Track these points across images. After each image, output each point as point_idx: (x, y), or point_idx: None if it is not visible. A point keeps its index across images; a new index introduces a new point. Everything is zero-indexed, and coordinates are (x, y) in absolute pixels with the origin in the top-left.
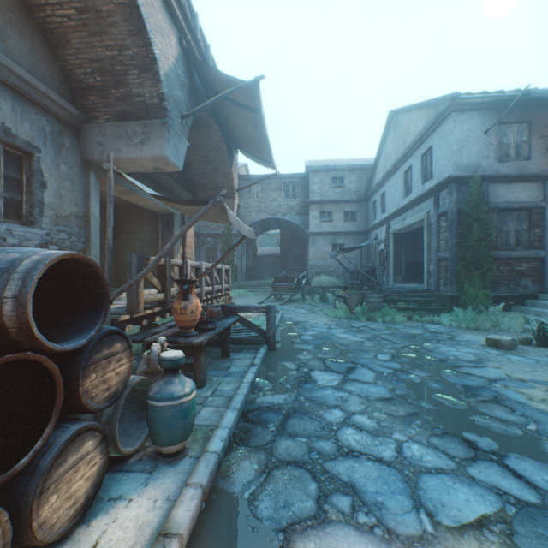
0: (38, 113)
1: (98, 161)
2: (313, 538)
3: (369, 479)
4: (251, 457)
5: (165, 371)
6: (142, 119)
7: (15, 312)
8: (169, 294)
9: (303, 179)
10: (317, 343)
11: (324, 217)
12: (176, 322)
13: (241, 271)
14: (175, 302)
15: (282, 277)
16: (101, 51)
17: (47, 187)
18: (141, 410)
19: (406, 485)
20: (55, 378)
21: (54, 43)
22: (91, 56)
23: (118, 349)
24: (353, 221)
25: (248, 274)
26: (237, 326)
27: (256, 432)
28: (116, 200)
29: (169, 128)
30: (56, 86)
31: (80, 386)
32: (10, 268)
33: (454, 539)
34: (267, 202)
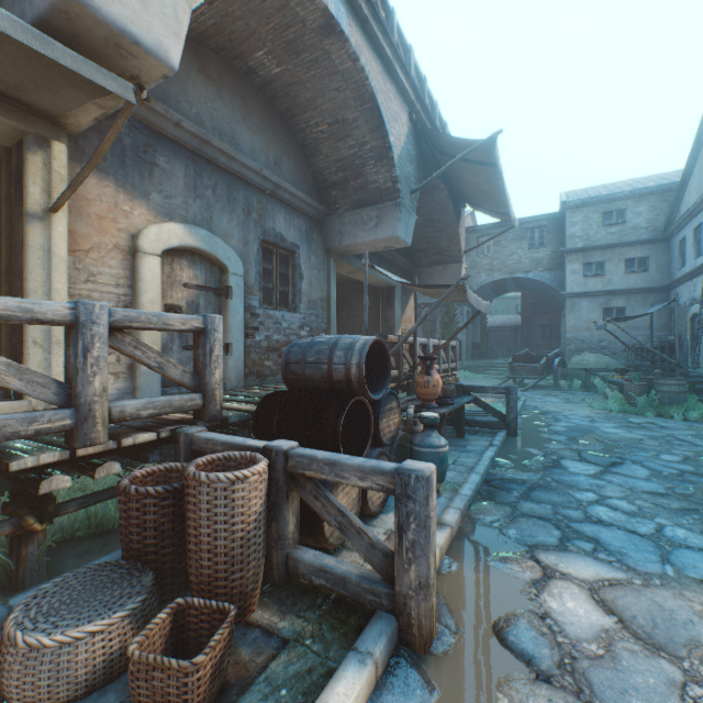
0: (298, 217)
1: (337, 248)
2: (554, 554)
3: (615, 539)
4: (496, 507)
5: (425, 427)
6: (376, 204)
7: (357, 373)
8: (401, 371)
9: (555, 220)
10: (571, 435)
11: (589, 271)
12: (419, 394)
13: (466, 347)
14: (418, 377)
15: (524, 356)
16: (344, 152)
17: (303, 278)
18: (400, 460)
19: (656, 550)
20: (370, 415)
21: (308, 154)
22: (335, 158)
23: (394, 406)
24: (641, 272)
25: (475, 351)
26: (468, 410)
27: (499, 494)
28: (339, 278)
29: (400, 207)
30: (308, 190)
31: (379, 424)
32: (351, 348)
33: (697, 587)
34: (501, 257)
